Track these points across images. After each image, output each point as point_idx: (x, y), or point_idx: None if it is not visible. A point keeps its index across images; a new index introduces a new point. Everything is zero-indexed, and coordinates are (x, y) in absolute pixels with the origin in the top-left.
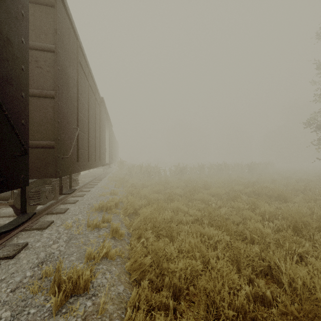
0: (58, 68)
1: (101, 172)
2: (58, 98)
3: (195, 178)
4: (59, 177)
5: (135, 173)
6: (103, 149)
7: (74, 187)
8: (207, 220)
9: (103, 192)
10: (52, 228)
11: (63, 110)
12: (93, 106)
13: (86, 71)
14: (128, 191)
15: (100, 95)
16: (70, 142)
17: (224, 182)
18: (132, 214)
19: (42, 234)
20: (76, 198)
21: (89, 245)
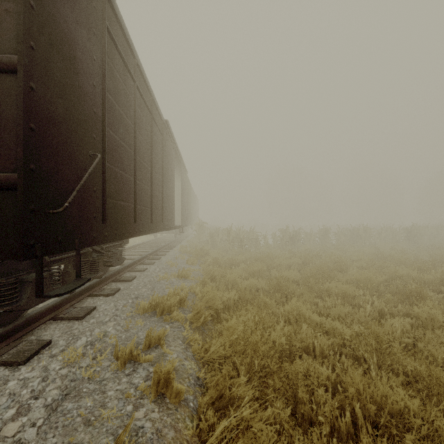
0: (29, 3)
1: (172, 239)
2: (32, 73)
3: (315, 250)
4: (36, 258)
5: (220, 241)
6: (168, 203)
7: (115, 266)
8: (376, 357)
9: (165, 273)
10: (38, 364)
11: (54, 107)
12: (146, 129)
13: (129, 61)
14: (206, 271)
15: (162, 115)
16: (79, 181)
17: (371, 258)
18: (210, 320)
19: (5, 383)
20: (119, 285)
21: (95, 425)
